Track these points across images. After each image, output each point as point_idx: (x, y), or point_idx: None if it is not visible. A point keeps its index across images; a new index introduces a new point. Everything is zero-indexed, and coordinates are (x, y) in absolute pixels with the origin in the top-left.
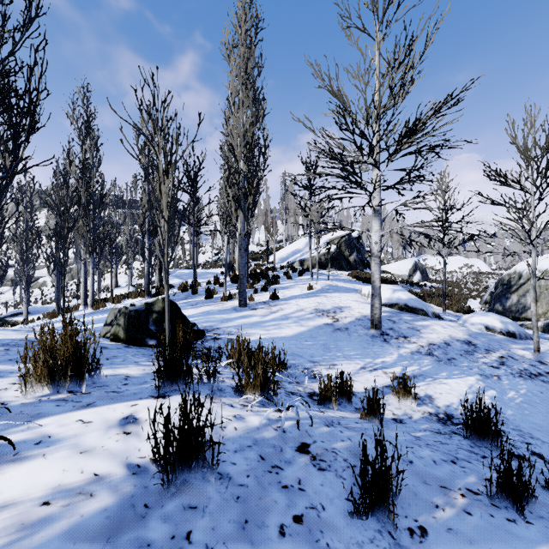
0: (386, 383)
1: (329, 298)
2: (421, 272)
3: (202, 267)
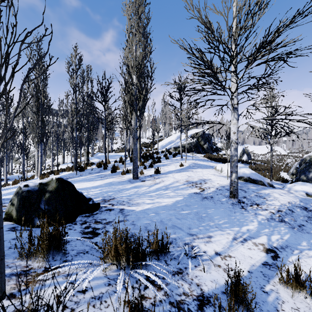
0: (261, 258)
1: (195, 172)
2: (247, 154)
3: (114, 151)
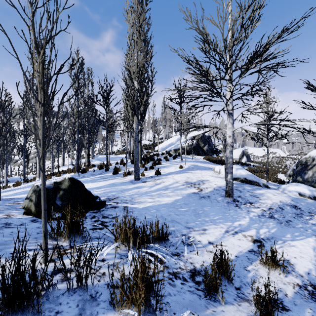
0: (248, 247)
1: (194, 173)
2: (246, 156)
3: (115, 153)
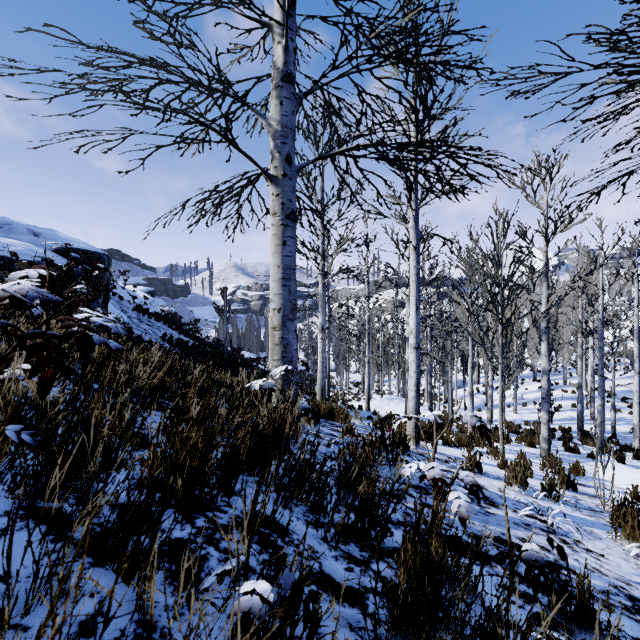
0: None
1: (630, 381)
2: None
3: None
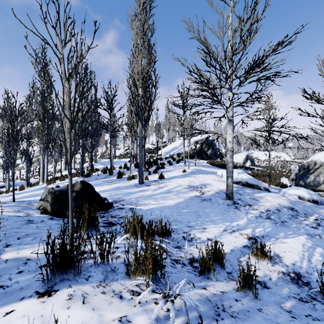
0: (243, 243)
1: (197, 177)
2: (250, 160)
3: (117, 157)
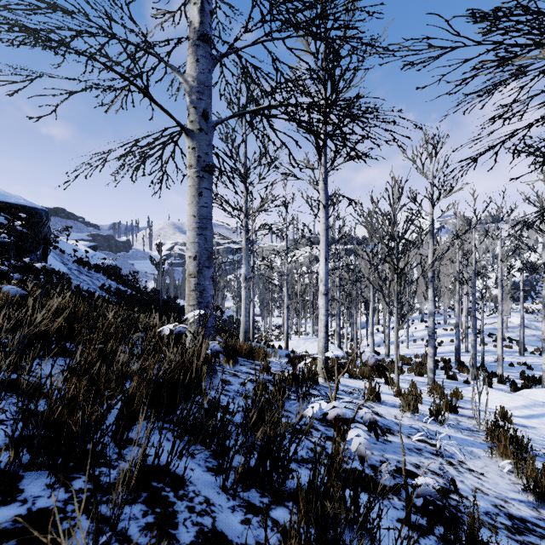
0: None
1: (494, 320)
2: None
3: None
